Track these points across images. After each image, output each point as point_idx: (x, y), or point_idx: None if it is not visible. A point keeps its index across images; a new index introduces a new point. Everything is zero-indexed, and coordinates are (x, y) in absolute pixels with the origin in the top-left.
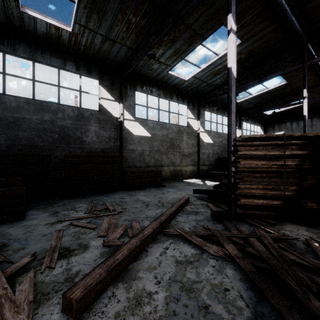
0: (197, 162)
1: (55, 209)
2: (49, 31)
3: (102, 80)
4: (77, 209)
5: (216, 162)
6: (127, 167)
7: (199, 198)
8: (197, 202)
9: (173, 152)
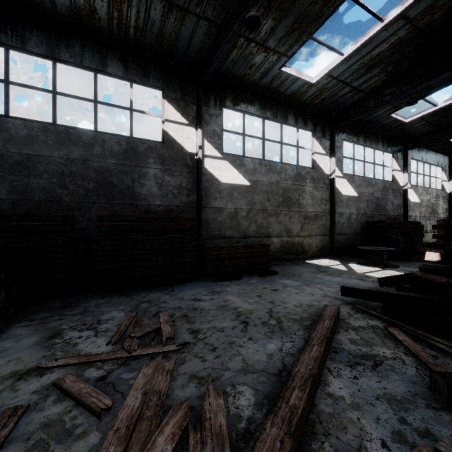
0: (329, 230)
1: (61, 323)
2: (74, 3)
3: (167, 90)
4: (101, 326)
5: (363, 230)
6: (210, 237)
7: (357, 308)
8: (359, 321)
9: (288, 213)
